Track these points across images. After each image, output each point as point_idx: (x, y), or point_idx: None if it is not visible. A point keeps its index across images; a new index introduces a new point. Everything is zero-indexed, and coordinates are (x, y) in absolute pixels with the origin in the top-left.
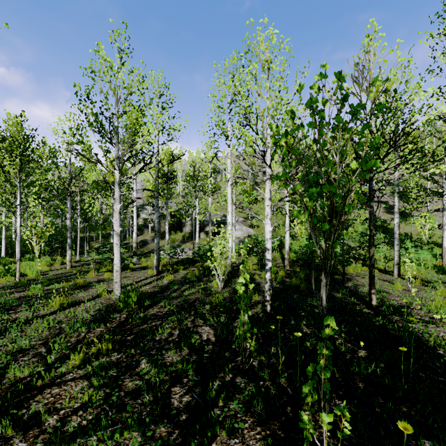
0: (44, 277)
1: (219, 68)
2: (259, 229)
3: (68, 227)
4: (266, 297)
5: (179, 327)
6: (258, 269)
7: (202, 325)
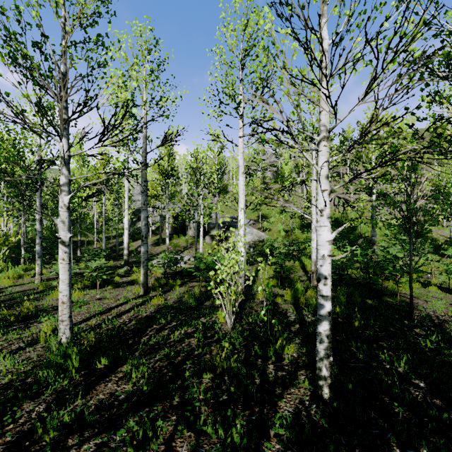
0: None
1: (227, 9)
2: (271, 233)
3: (37, 231)
4: (321, 370)
5: None
6: (277, 286)
7: None
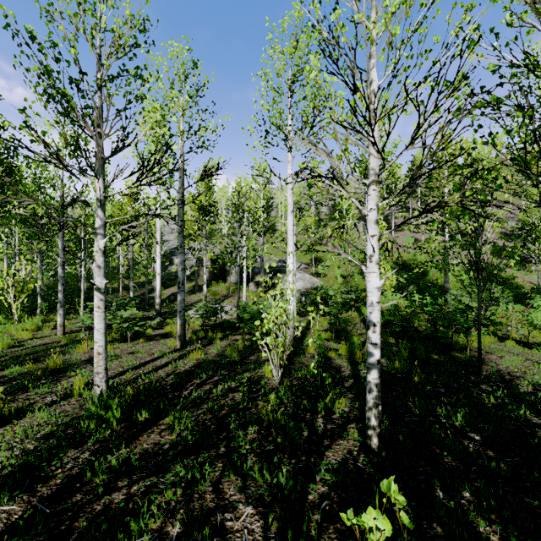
0: (14, 351)
1: (275, 29)
2: (326, 279)
3: (59, 277)
4: (370, 419)
5: (185, 507)
6: (332, 339)
7: (237, 503)
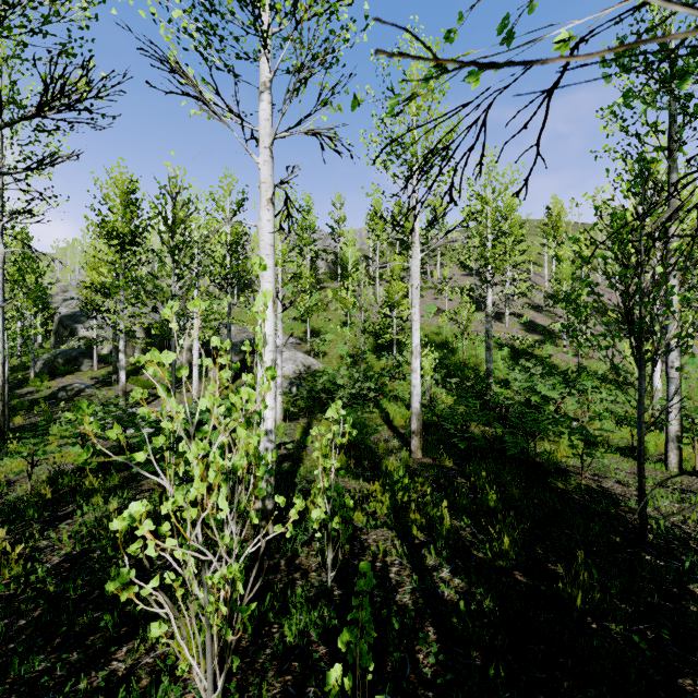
0: None
1: None
2: (327, 359)
3: None
4: None
5: None
6: (350, 472)
7: None
